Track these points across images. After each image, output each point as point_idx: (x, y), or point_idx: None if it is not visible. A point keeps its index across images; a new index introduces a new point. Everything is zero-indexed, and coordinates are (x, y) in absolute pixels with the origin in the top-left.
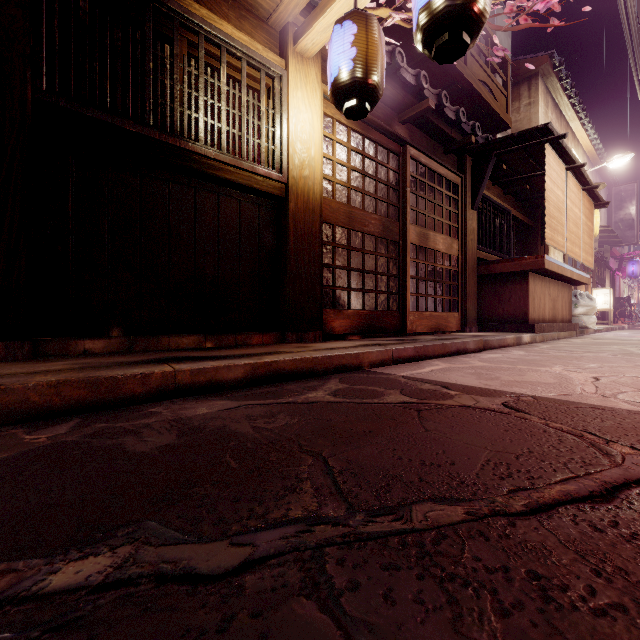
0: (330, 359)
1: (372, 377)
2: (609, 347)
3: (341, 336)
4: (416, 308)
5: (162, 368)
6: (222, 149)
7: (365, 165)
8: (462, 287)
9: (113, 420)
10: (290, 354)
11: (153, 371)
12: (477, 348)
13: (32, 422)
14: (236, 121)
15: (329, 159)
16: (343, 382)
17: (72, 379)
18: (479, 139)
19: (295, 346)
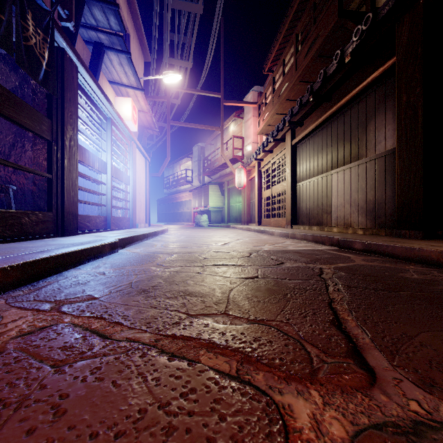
0: None
1: None
2: None
3: None
4: None
5: None
6: None
7: None
8: None
9: None
10: None
11: None
12: None
13: (431, 266)
14: None
15: None
16: None
17: None
18: None
19: None
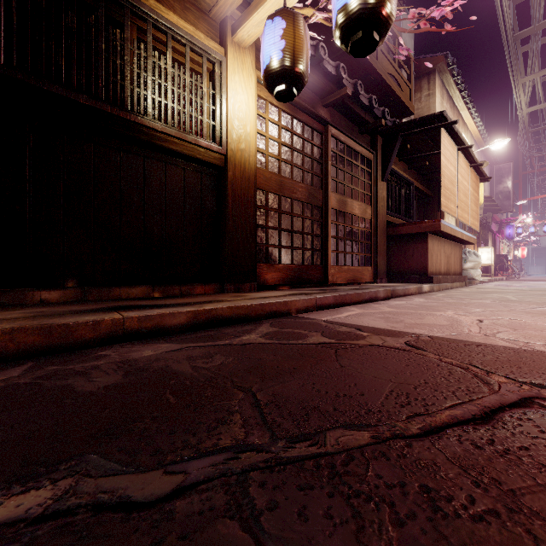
0: (262, 306)
1: (298, 321)
2: (491, 295)
3: (273, 287)
4: (336, 263)
5: (112, 315)
6: (168, 123)
7: (293, 141)
8: (374, 245)
9: (65, 363)
10: (228, 302)
11: (103, 318)
12: (386, 296)
13: None
14: (181, 99)
15: (263, 135)
16: (273, 326)
17: (26, 326)
18: (388, 122)
19: (233, 295)
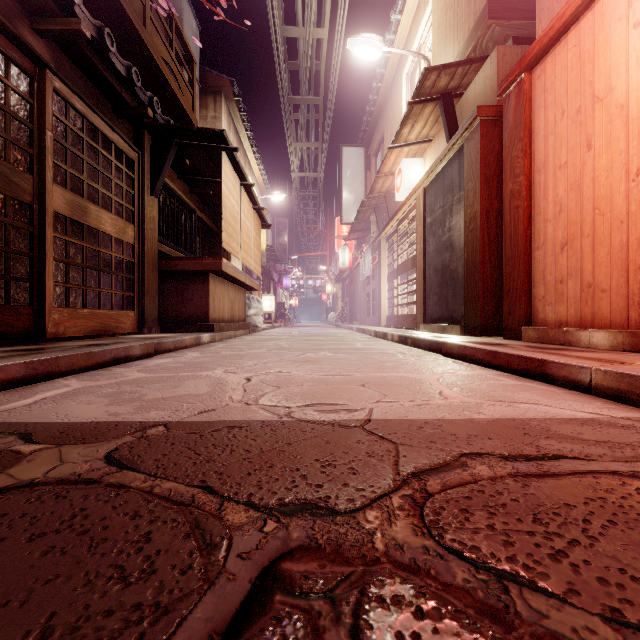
0: None
1: None
2: (269, 343)
3: None
4: (66, 303)
5: None
6: None
7: None
8: (140, 281)
9: None
10: None
11: None
12: (146, 353)
13: None
14: None
15: None
16: None
17: None
18: (159, 118)
19: None
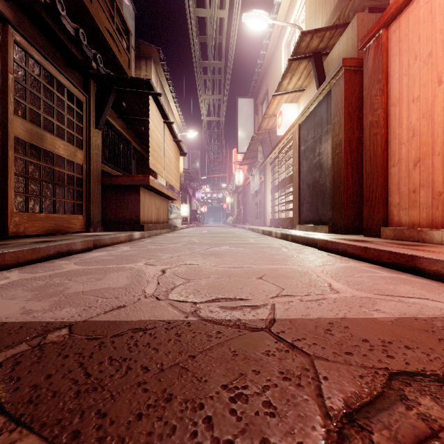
0: None
1: None
2: (184, 239)
3: None
4: (26, 209)
5: None
6: None
7: None
8: (87, 193)
9: None
10: None
11: None
12: (86, 248)
13: None
14: None
15: None
16: None
17: None
18: (102, 71)
19: None
